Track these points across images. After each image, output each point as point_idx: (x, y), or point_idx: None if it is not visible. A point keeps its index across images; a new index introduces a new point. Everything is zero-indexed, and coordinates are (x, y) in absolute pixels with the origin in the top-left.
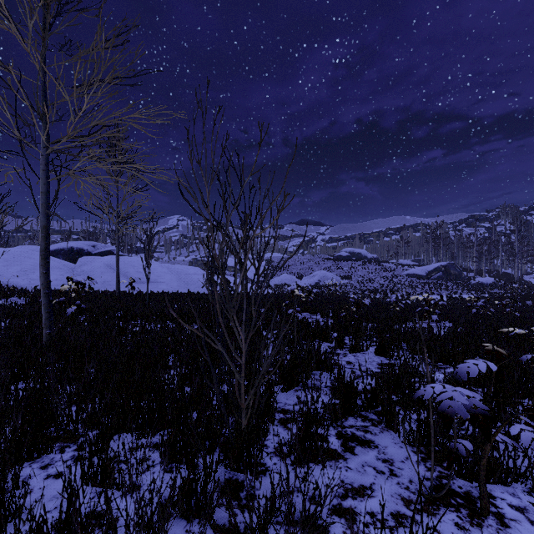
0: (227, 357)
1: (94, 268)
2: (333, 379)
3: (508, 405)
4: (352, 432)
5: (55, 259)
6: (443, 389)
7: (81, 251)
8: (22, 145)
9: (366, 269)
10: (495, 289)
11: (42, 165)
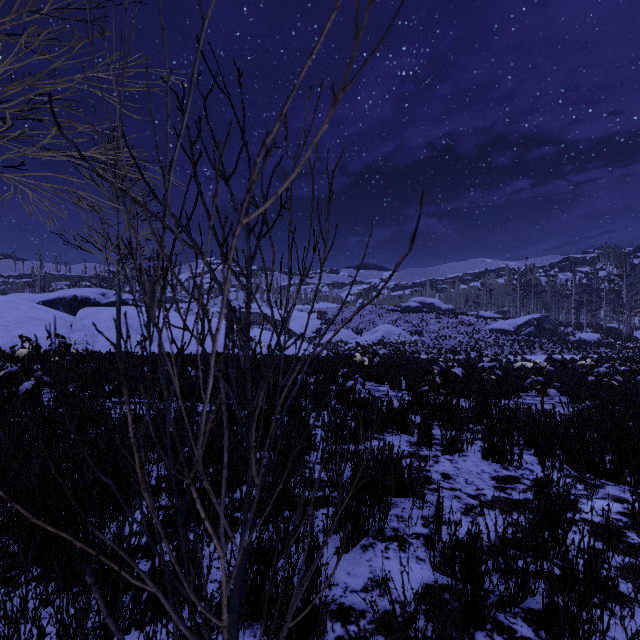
0: (172, 611)
1: (98, 322)
2: (426, 515)
3: None
4: None
5: (50, 310)
6: None
7: (87, 301)
8: None
9: (440, 322)
10: (600, 348)
11: None
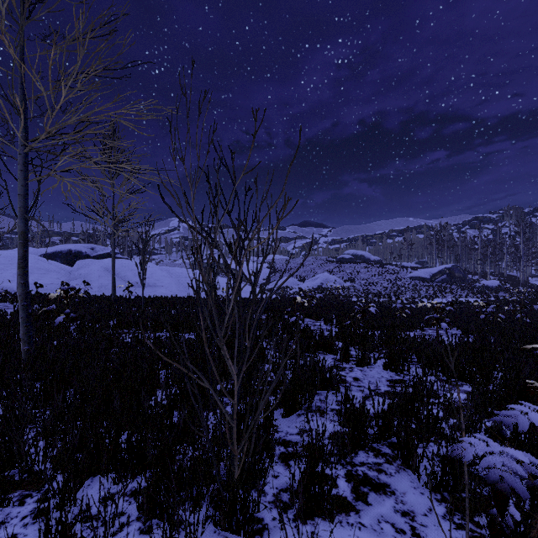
0: (215, 396)
1: (92, 271)
2: (339, 400)
3: (537, 434)
4: (364, 472)
5: (52, 262)
6: (487, 447)
7: (79, 254)
8: (3, 143)
9: (369, 271)
10: (500, 293)
11: (20, 165)
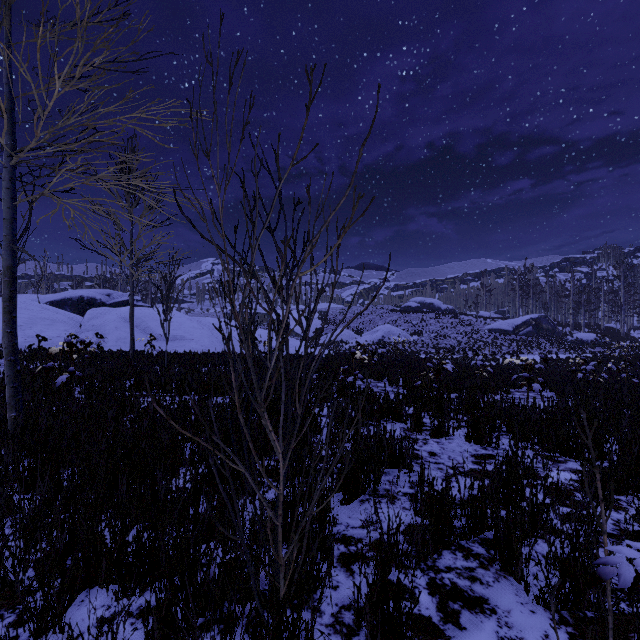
0: (253, 483)
1: (107, 322)
2: (413, 481)
3: None
4: (452, 581)
5: (59, 310)
6: None
7: (93, 301)
8: None
9: (440, 322)
10: (597, 348)
11: (6, 181)
